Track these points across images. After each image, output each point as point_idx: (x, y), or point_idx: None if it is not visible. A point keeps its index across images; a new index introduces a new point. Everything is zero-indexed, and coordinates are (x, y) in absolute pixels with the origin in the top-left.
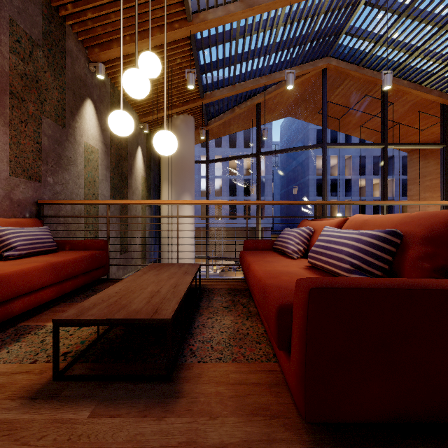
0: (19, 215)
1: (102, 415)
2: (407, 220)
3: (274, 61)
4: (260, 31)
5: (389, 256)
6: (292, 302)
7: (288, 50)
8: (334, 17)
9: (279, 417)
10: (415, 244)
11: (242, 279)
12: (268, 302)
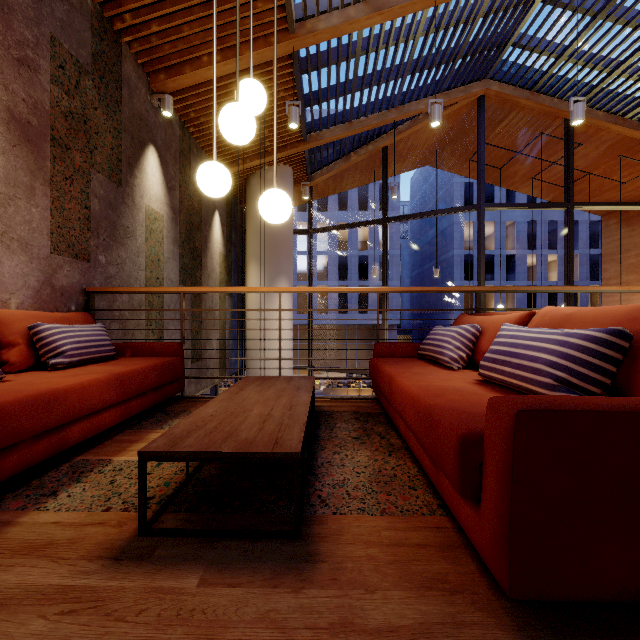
0: (63, 308)
1: (216, 584)
2: (636, 314)
3: (409, 86)
4: (390, 44)
5: (612, 366)
6: (480, 431)
7: (430, 71)
8: (498, 21)
9: (463, 592)
10: None
11: (371, 399)
12: (439, 431)
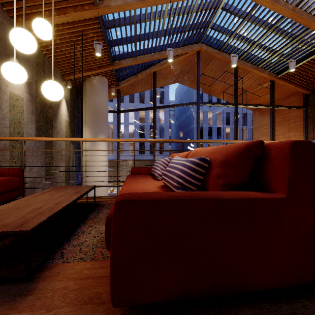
0: None
1: None
2: (215, 150)
3: (164, 42)
4: (151, 19)
5: (201, 176)
6: None
7: (173, 36)
8: (203, 15)
9: (106, 303)
10: (216, 167)
11: None
12: None
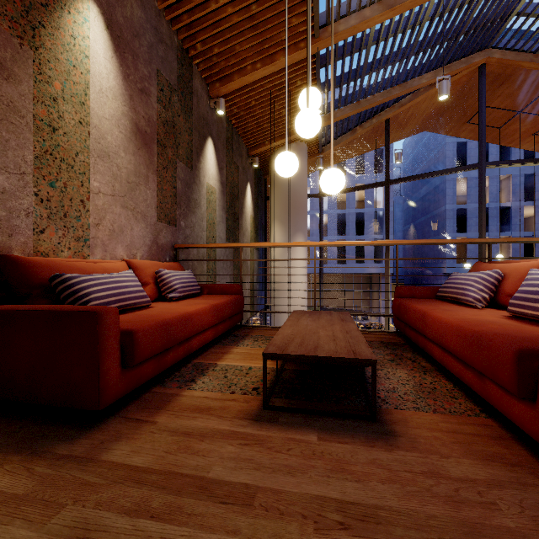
0: (162, 260)
1: (330, 440)
2: None
3: (413, 65)
4: (398, 32)
5: None
6: (533, 348)
7: (433, 49)
8: None
9: (521, 466)
10: None
11: (391, 332)
12: (491, 348)
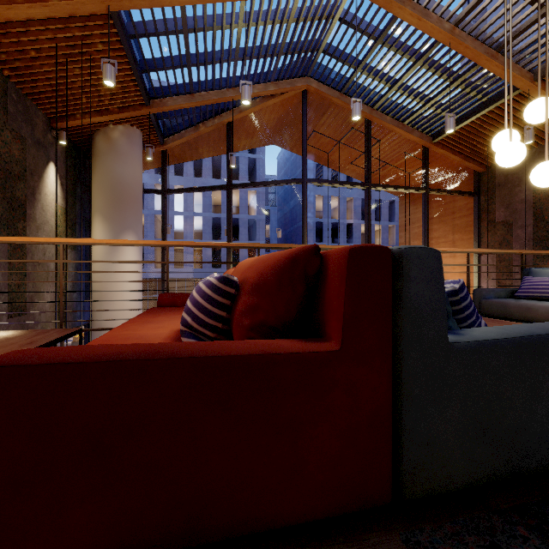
0: None
1: None
2: (254, 263)
3: (242, 71)
4: (215, 27)
5: (222, 311)
6: None
7: (258, 60)
8: (308, 29)
9: None
10: (245, 294)
11: None
12: None
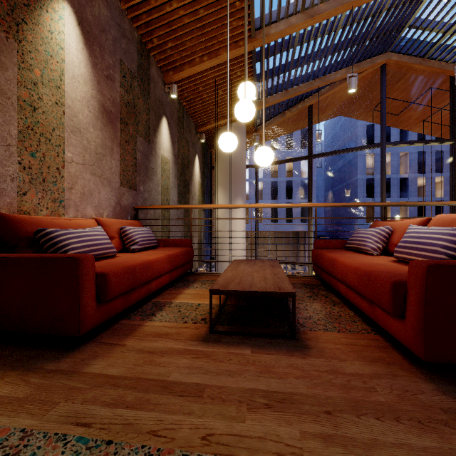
0: (125, 218)
1: (260, 353)
2: None
3: (330, 63)
4: (318, 36)
5: None
6: (403, 280)
7: (345, 51)
8: (397, 12)
9: (395, 364)
10: None
11: (311, 276)
12: (377, 282)
